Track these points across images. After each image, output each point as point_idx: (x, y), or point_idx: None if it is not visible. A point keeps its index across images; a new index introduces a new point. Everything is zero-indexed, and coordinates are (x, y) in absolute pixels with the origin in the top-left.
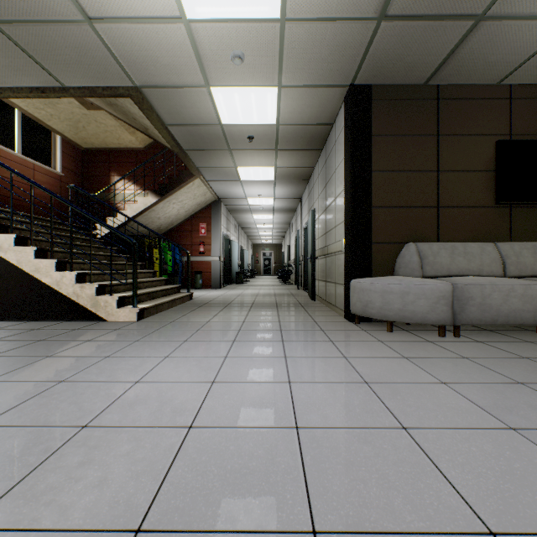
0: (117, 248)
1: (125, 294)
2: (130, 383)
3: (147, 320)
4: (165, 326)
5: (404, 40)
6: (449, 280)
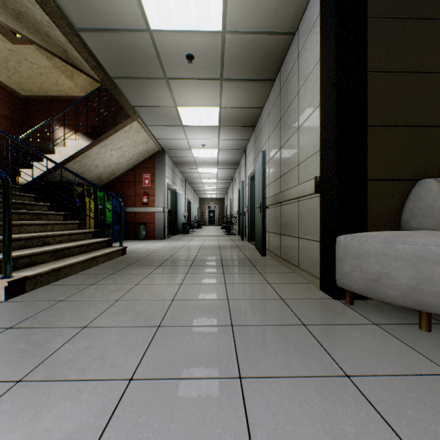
0: (37, 196)
1: None
2: None
3: (22, 299)
4: (34, 316)
5: None
6: None
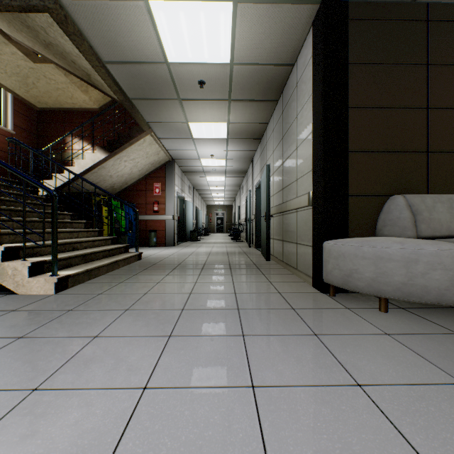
0: (60, 205)
1: (44, 259)
2: None
3: (68, 292)
4: (85, 303)
5: None
6: None
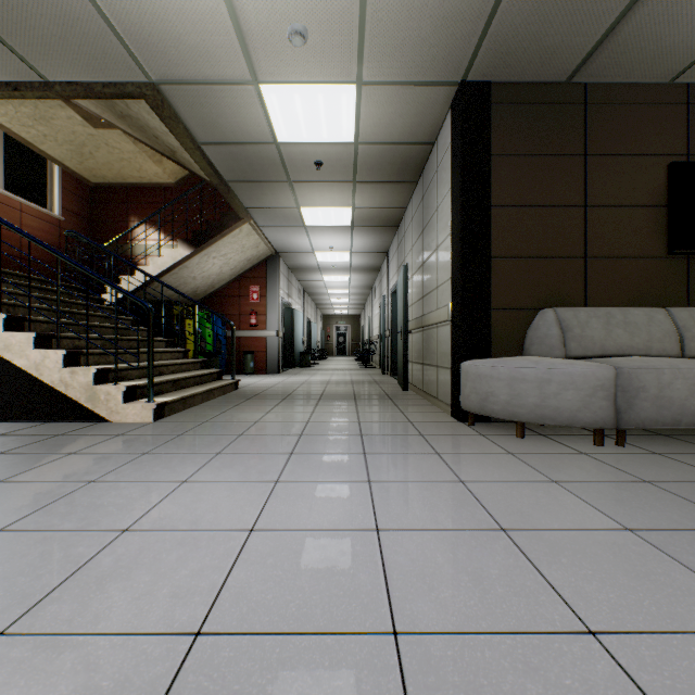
0: (134, 318)
1: (137, 383)
2: (113, 532)
3: (168, 421)
4: (192, 430)
5: (542, 9)
6: (608, 362)
